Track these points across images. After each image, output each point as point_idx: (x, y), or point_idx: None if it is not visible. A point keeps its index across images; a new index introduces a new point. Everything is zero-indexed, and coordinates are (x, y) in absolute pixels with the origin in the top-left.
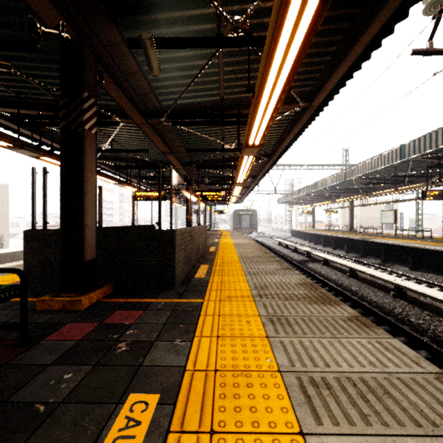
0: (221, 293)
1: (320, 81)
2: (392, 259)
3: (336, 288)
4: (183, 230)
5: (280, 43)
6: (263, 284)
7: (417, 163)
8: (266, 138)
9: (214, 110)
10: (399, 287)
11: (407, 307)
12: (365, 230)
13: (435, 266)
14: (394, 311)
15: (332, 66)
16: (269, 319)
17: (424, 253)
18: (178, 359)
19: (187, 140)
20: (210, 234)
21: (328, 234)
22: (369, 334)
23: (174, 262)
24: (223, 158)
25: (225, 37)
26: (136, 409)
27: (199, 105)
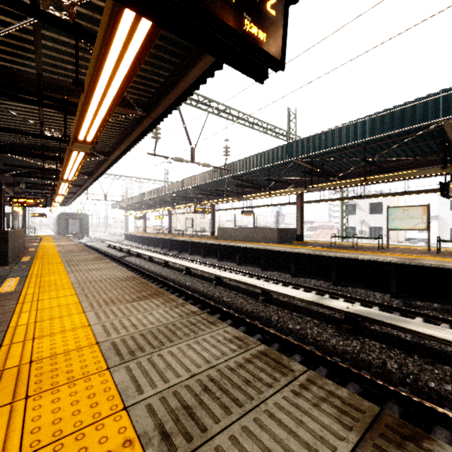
0: (43, 263)
1: (112, 149)
2: (184, 250)
3: (134, 267)
4: (11, 231)
5: (70, 162)
6: (71, 259)
7: (196, 190)
8: (85, 164)
9: (36, 149)
10: (164, 261)
11: (165, 270)
12: (178, 232)
13: (199, 251)
14: (158, 272)
15: (116, 146)
16: (68, 265)
17: (196, 245)
18: (24, 274)
19: (4, 155)
20: (25, 240)
21: (150, 236)
22: (107, 264)
23: (7, 249)
24: (44, 171)
25: (46, 135)
26: (12, 279)
27: (22, 144)
